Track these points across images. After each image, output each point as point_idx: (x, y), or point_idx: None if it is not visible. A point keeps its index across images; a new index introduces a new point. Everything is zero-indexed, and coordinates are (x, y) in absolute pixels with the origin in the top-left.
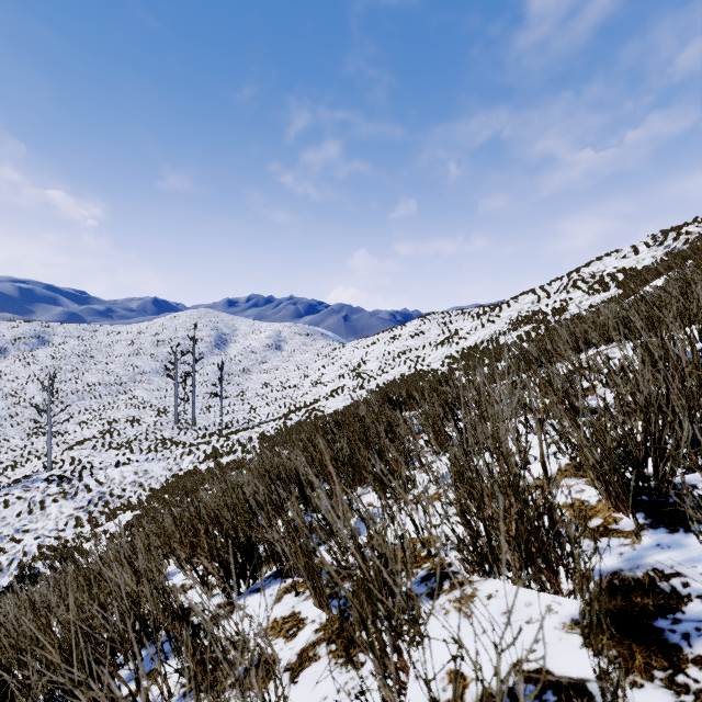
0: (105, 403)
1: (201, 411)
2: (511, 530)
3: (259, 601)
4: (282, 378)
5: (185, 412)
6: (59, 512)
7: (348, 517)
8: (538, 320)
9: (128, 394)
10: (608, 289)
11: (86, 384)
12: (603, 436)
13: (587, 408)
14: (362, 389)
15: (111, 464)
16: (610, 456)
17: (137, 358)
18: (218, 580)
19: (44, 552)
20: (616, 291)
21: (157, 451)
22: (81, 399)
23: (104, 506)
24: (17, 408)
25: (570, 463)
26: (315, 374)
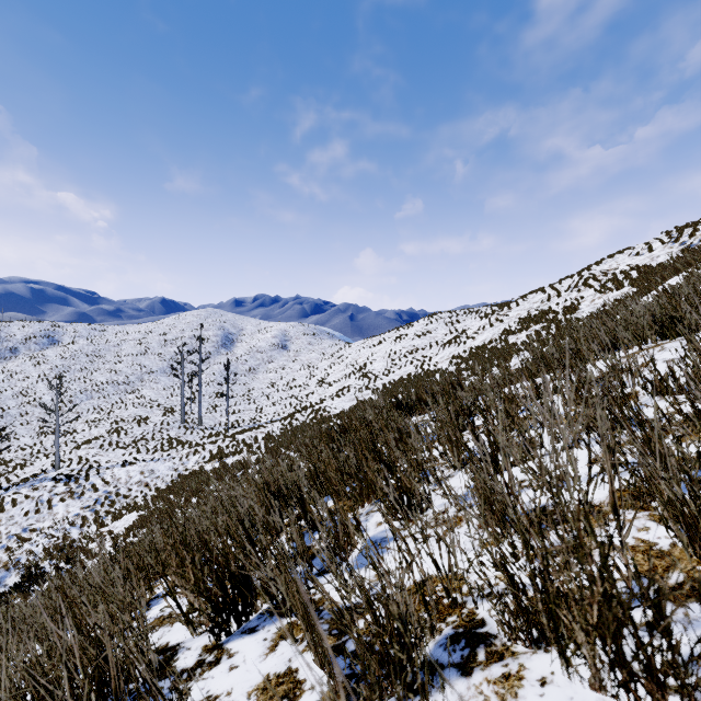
0: (113, 402)
1: (207, 411)
2: (592, 616)
3: (251, 647)
4: (288, 378)
5: (192, 412)
6: (66, 512)
7: (354, 540)
8: (548, 319)
9: (136, 393)
10: (621, 287)
11: (94, 383)
12: (694, 468)
13: (646, 424)
14: (368, 390)
15: (117, 463)
16: (700, 495)
17: (145, 357)
18: (205, 618)
19: (50, 551)
20: (630, 289)
21: (163, 450)
22: (90, 398)
23: (110, 505)
24: (27, 407)
25: (623, 489)
26: (321, 374)
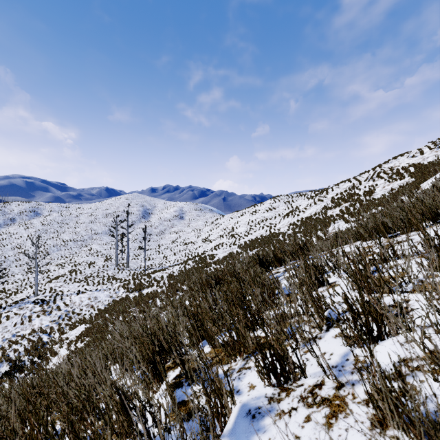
0: (74, 252)
1: (132, 258)
2: None
3: None
4: (184, 237)
5: (123, 259)
6: (40, 324)
7: (228, 408)
8: (353, 199)
9: (88, 247)
10: (403, 177)
11: (62, 240)
12: None
13: None
14: (235, 245)
15: (74, 292)
16: None
17: (94, 224)
18: None
19: (29, 350)
20: (409, 179)
21: (103, 284)
22: (59, 250)
23: (68, 320)
24: (20, 255)
25: None
26: (204, 235)
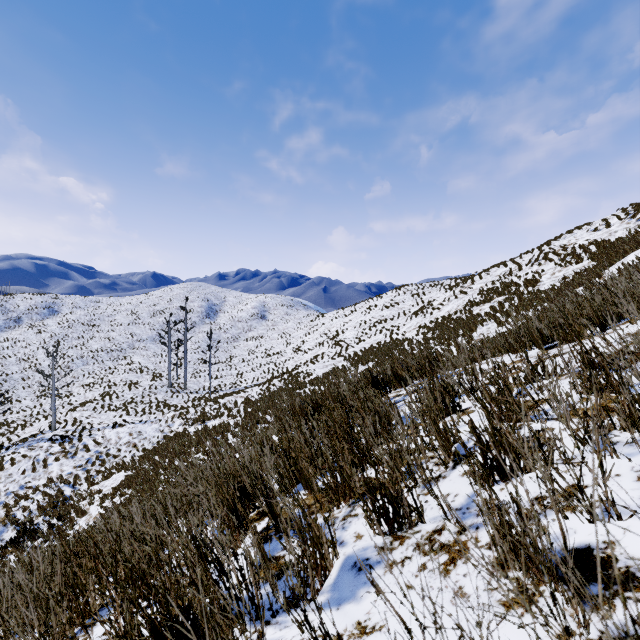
0: (107, 367)
1: (192, 376)
2: None
3: None
4: (266, 346)
5: (178, 377)
6: (60, 470)
7: (329, 561)
8: (510, 291)
9: (127, 359)
10: (581, 260)
11: (90, 350)
12: None
13: None
14: (340, 357)
15: (108, 425)
16: None
17: (136, 326)
18: None
19: (44, 508)
20: (590, 262)
21: (151, 413)
22: (85, 364)
23: (101, 465)
24: (28, 372)
25: None
26: (297, 342)
